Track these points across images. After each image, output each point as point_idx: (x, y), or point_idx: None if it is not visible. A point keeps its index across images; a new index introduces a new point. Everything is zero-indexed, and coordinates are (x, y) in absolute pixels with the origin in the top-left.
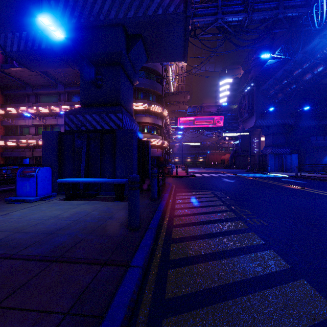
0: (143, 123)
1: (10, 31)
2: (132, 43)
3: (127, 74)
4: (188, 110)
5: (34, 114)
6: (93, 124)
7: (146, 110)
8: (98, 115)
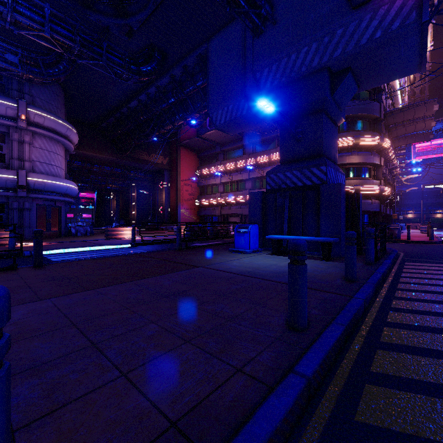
0: (347, 165)
1: (220, 108)
2: (337, 81)
3: (330, 117)
4: (436, 127)
5: (222, 172)
6: (293, 181)
7: (352, 146)
8: (299, 171)
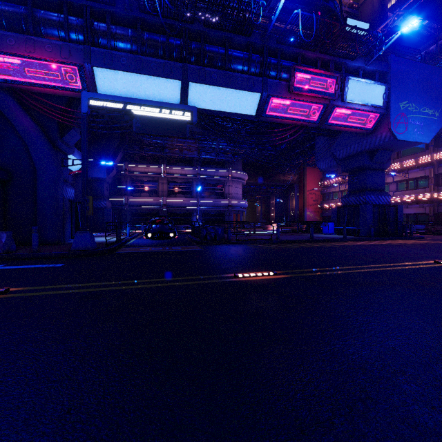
0: None
1: (322, 162)
2: (373, 155)
3: (375, 169)
4: None
5: (340, 182)
6: (352, 202)
7: None
8: (354, 198)
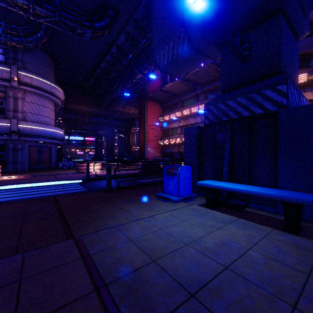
0: None
1: (162, 49)
2: None
3: (290, 25)
4: None
5: (179, 117)
6: (237, 111)
7: (305, 83)
8: (245, 97)
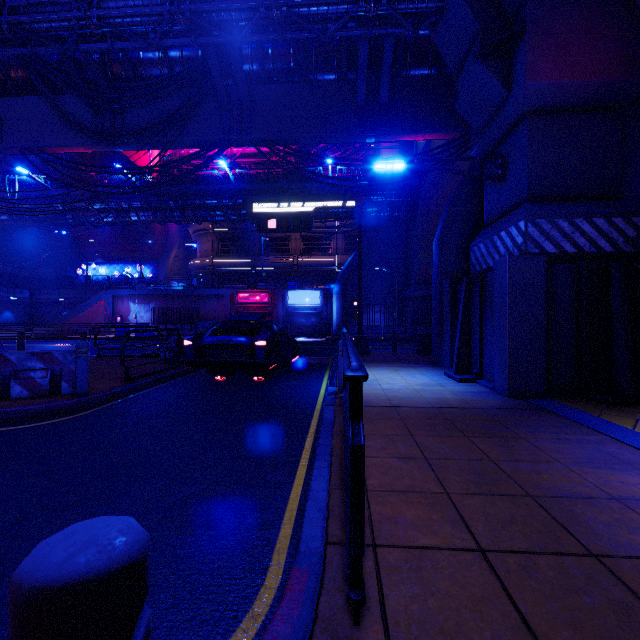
0: None
1: None
2: None
3: None
4: None
5: None
6: None
7: None
8: None
